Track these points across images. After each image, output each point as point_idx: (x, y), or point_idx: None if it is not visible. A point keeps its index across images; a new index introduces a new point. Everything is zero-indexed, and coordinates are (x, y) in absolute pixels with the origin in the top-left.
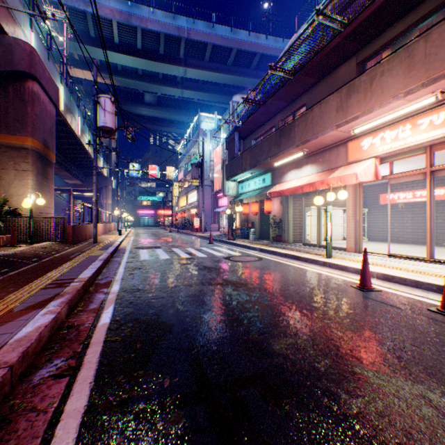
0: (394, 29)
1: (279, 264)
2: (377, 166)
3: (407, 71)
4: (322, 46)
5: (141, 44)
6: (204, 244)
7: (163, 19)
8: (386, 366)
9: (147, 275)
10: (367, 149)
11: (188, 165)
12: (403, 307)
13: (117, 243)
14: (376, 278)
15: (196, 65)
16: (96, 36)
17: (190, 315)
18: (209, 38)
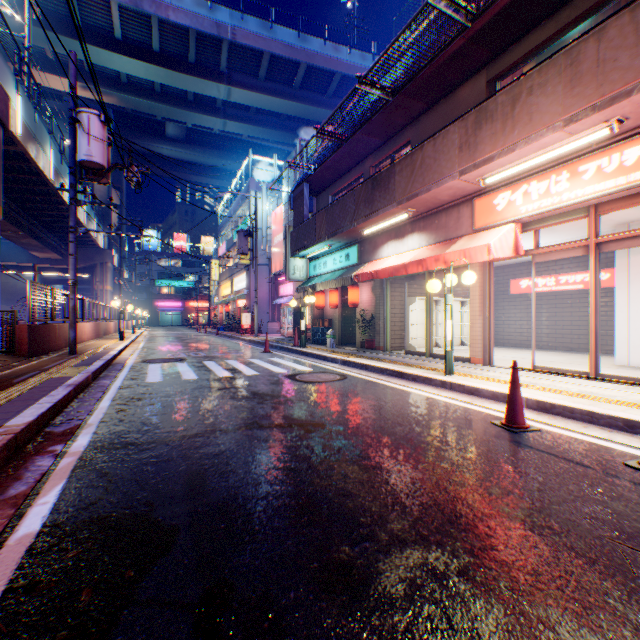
0: (543, 30)
1: (373, 386)
2: (518, 235)
3: (570, 87)
4: (437, 50)
5: (159, 44)
6: (257, 353)
7: (194, 7)
8: (618, 616)
9: (150, 413)
10: (503, 210)
11: (233, 233)
12: (587, 462)
13: (112, 353)
14: (526, 407)
15: (246, 84)
16: (85, 24)
17: (216, 501)
18: (266, 44)
